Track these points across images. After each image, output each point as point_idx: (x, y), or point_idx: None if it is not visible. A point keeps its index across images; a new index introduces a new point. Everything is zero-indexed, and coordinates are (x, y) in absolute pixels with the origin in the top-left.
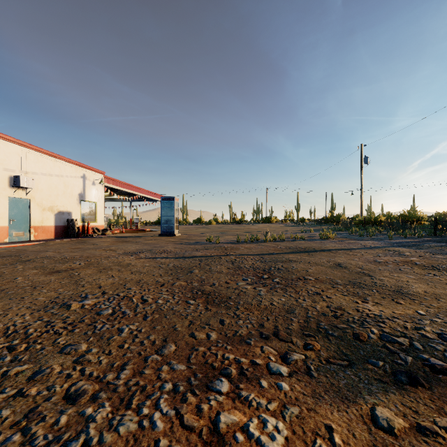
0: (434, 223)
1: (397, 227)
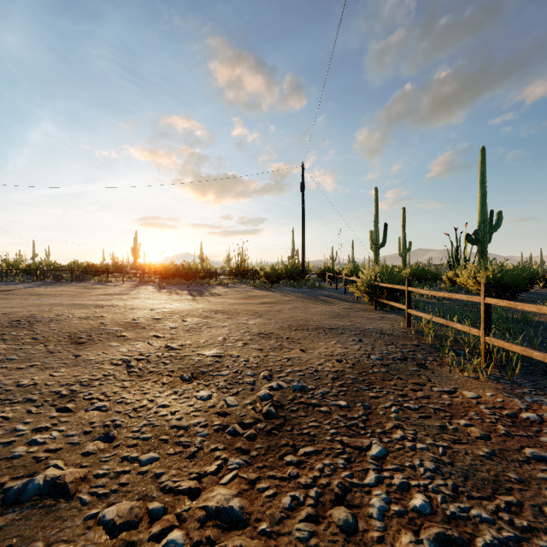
0: (37, 271)
1: (0, 275)
